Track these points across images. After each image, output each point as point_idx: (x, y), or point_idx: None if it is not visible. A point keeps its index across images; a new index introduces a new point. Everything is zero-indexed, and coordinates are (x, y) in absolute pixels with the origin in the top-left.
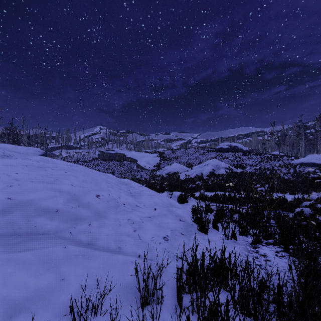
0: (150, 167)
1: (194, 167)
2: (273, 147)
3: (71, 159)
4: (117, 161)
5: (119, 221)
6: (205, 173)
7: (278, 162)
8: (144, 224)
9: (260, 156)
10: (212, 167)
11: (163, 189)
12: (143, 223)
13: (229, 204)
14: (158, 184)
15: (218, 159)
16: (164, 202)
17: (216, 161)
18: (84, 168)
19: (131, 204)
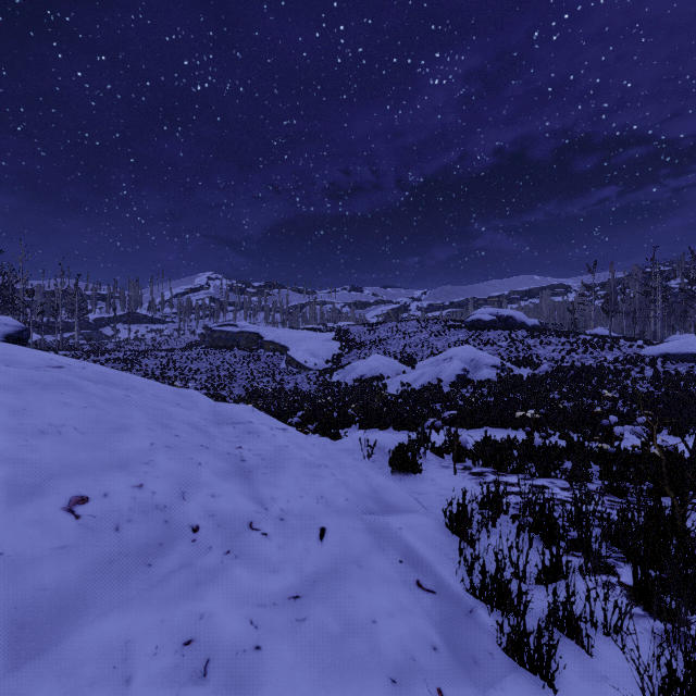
0: (318, 364)
1: (420, 363)
2: (593, 318)
3: (140, 346)
4: (242, 351)
5: (126, 673)
6: (446, 378)
7: (611, 352)
8: (260, 674)
9: (566, 339)
10: (462, 364)
11: (349, 420)
12: (259, 659)
13: (542, 477)
14: (336, 406)
15: (474, 346)
16: (353, 491)
17: (472, 351)
18: (106, 375)
19: (229, 521)
